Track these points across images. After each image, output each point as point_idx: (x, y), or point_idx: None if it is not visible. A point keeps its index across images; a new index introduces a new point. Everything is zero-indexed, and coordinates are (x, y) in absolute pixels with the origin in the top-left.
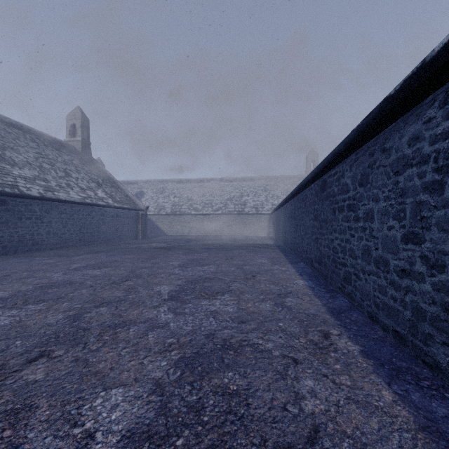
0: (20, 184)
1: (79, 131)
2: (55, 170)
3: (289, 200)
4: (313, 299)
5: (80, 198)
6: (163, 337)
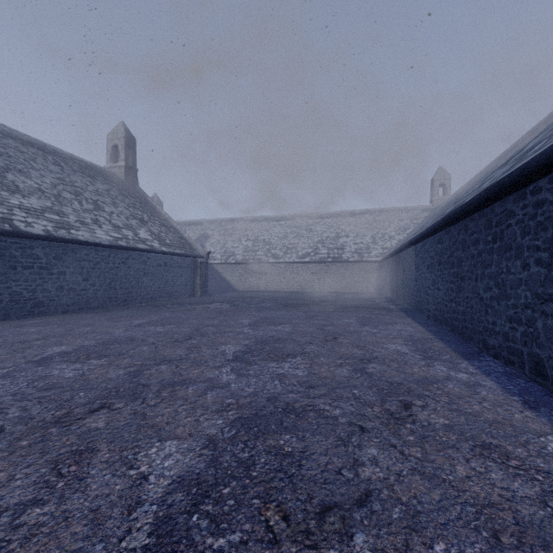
0: (17, 218)
1: (122, 154)
2: (80, 201)
3: (432, 235)
4: None
5: (110, 240)
6: None
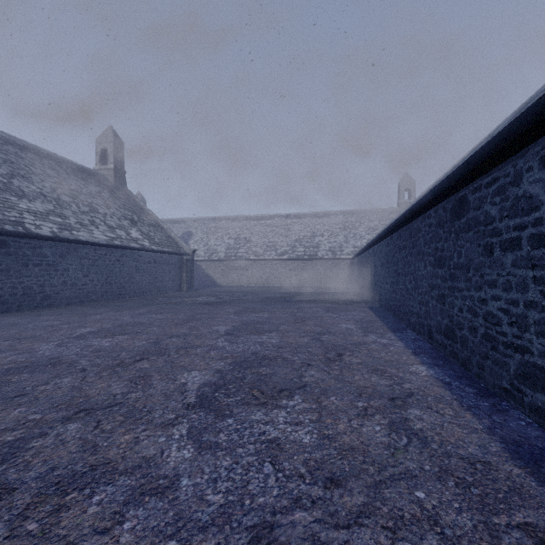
0: (27, 221)
1: (111, 157)
2: (77, 203)
3: (383, 239)
4: (460, 413)
5: (106, 239)
6: (154, 531)
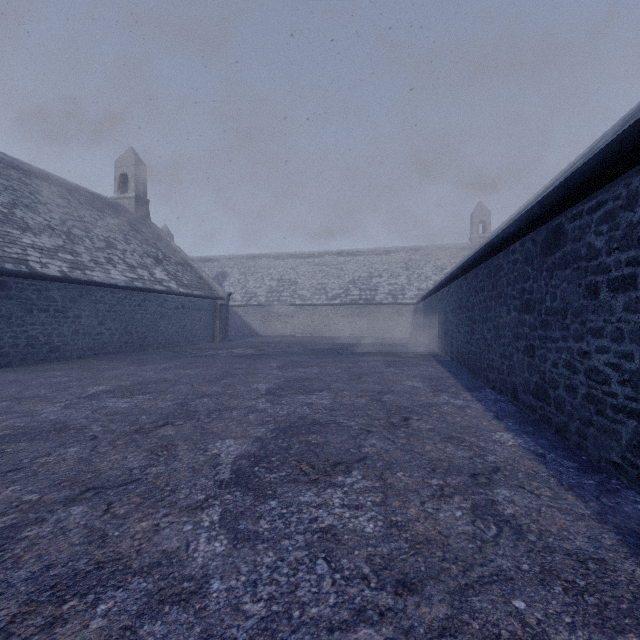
0: (32, 258)
1: (132, 183)
2: (92, 238)
3: (455, 280)
4: (560, 493)
5: (126, 280)
6: None
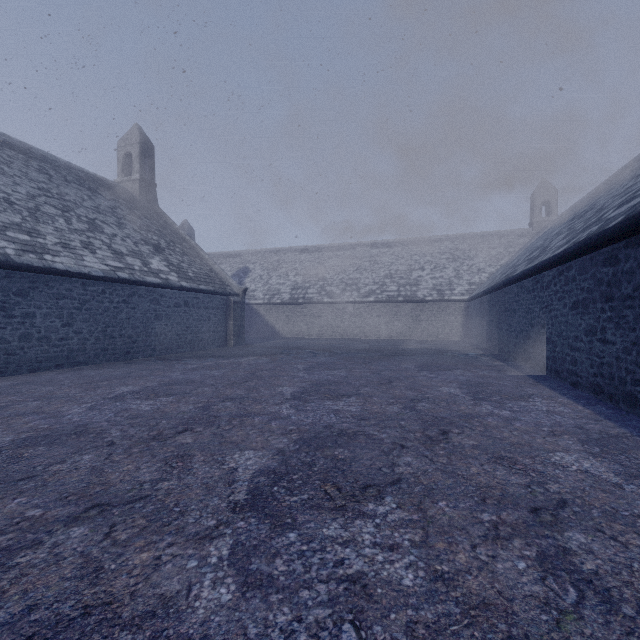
0: None
1: (136, 164)
2: (69, 218)
3: (585, 254)
4: None
5: (105, 270)
6: None
